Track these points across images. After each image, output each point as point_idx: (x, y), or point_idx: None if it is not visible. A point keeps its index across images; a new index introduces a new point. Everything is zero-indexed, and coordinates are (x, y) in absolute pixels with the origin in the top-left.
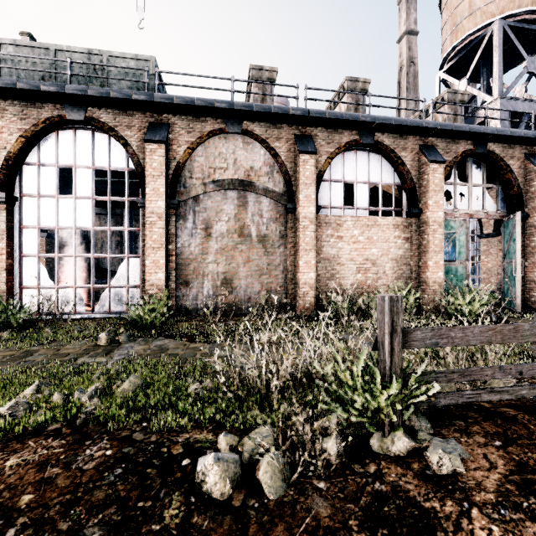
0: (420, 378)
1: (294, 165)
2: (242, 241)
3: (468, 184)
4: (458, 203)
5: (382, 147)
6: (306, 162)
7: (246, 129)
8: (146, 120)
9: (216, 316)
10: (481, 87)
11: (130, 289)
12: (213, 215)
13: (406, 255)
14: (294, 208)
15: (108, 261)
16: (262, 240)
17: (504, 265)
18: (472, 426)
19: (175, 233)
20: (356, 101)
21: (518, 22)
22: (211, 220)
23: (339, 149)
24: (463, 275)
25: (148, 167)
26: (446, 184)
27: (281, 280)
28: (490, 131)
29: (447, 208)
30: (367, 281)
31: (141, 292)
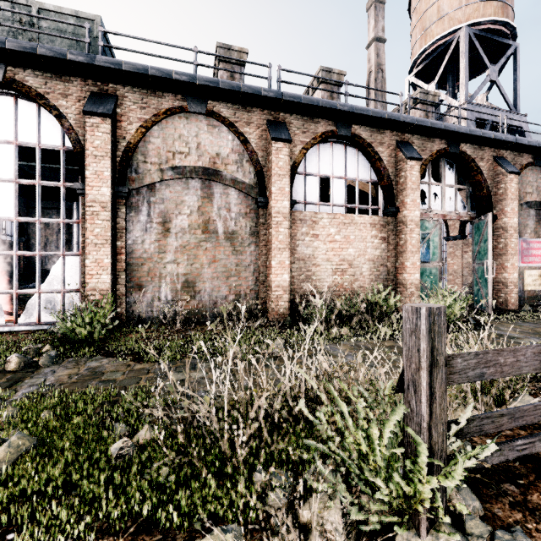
0: (460, 428)
1: (266, 154)
2: (207, 238)
3: (441, 184)
4: (432, 203)
5: (359, 141)
6: (280, 151)
7: (211, 109)
8: (87, 88)
9: (175, 326)
10: (448, 93)
11: (66, 294)
12: (172, 207)
13: (383, 255)
14: (266, 202)
15: (37, 260)
16: (230, 238)
17: (474, 267)
18: (530, 494)
19: (125, 227)
20: (331, 94)
21: (482, 31)
22: (170, 213)
23: (315, 139)
24: (437, 277)
25: (89, 145)
26: (421, 183)
27: (252, 283)
28: (464, 131)
29: (422, 207)
30: (343, 283)
31: (81, 298)
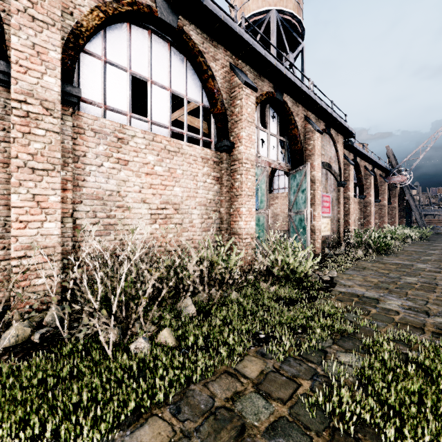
0: None
1: None
2: None
3: (268, 131)
4: (260, 148)
5: (188, 41)
6: None
7: None
8: None
9: None
10: None
11: None
12: None
13: (216, 199)
14: (4, 73)
15: None
16: None
17: (291, 215)
18: None
19: None
20: None
21: (284, 21)
22: None
23: (120, 5)
24: (264, 225)
25: None
26: None
27: None
28: (290, 76)
29: None
30: (167, 235)
31: None
